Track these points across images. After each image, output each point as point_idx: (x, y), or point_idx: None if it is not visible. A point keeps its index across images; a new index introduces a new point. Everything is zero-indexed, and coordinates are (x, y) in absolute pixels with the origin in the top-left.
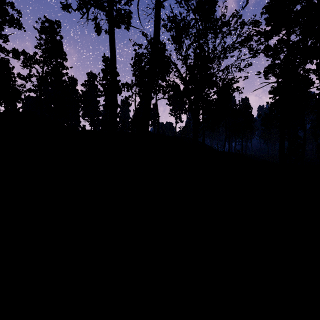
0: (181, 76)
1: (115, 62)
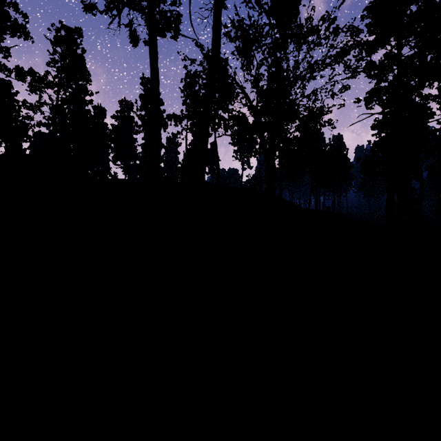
0: (251, 104)
1: (158, 85)
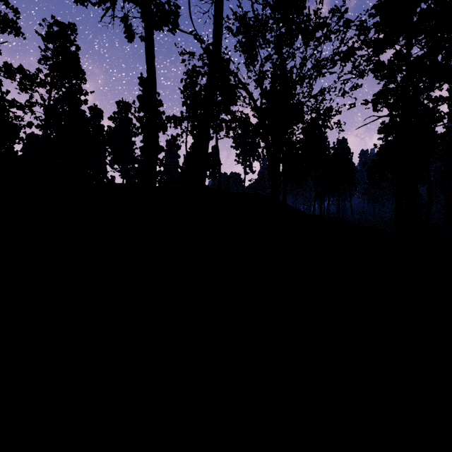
0: (254, 103)
1: (155, 83)
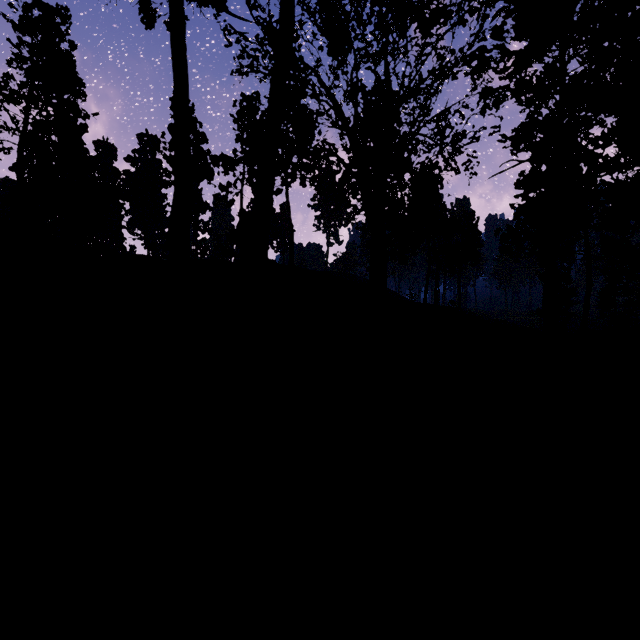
0: (345, 122)
1: (186, 89)
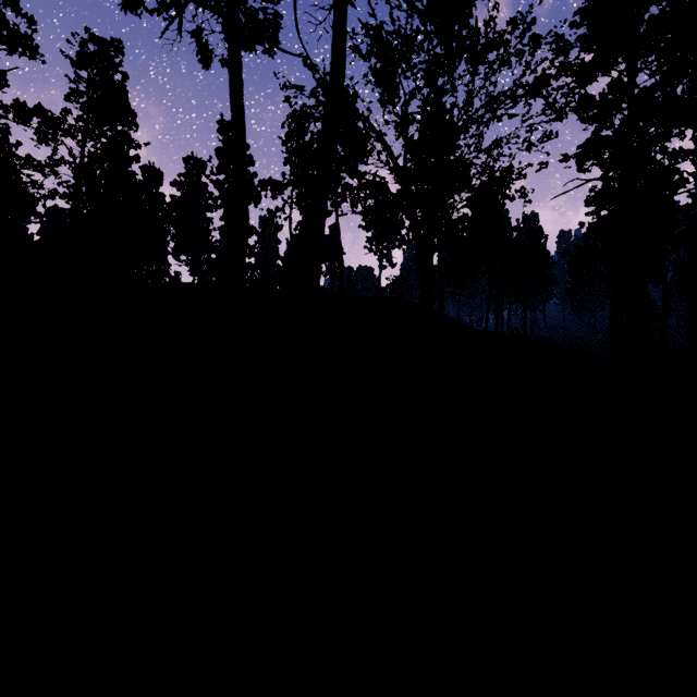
0: (395, 161)
1: (243, 131)
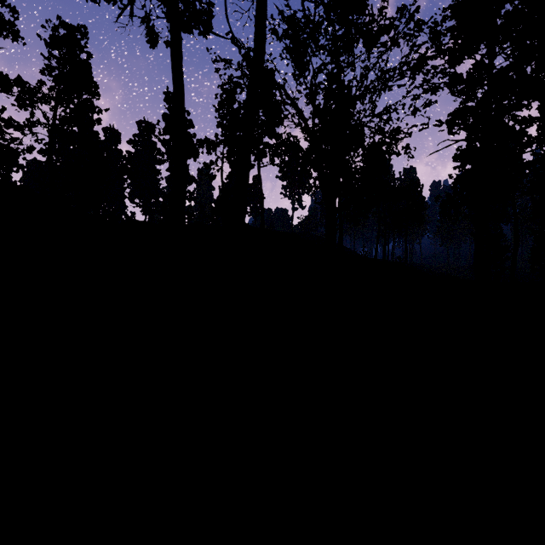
0: (305, 123)
1: (183, 97)
